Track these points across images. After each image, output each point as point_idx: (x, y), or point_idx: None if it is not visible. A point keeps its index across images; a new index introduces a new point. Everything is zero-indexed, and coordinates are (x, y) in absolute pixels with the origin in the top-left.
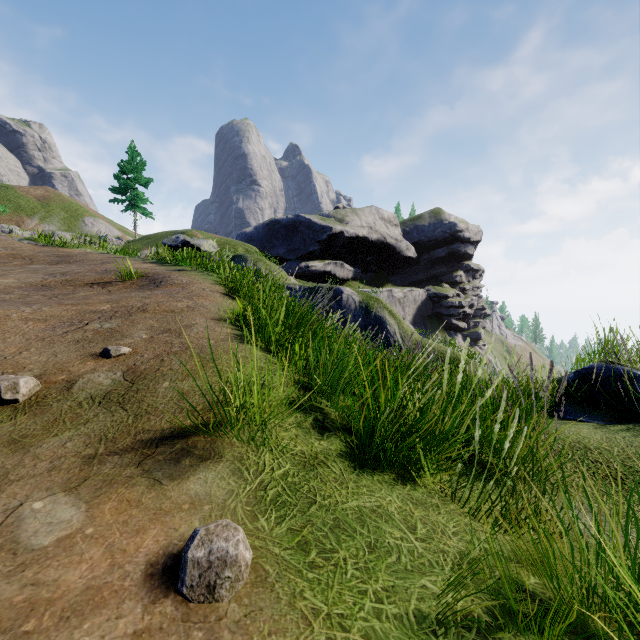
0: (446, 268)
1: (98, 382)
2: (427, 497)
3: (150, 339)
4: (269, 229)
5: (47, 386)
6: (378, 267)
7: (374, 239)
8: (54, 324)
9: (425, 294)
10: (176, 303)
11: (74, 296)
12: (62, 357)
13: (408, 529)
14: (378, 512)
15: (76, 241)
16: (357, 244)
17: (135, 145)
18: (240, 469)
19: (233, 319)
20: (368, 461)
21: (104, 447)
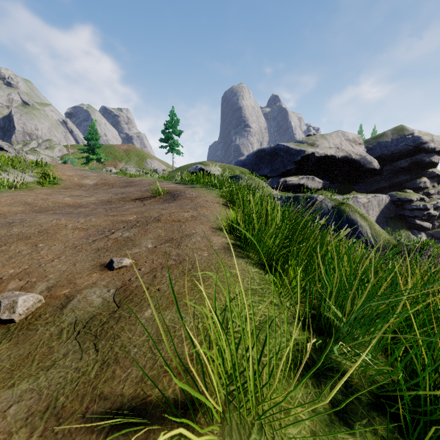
0: (409, 176)
1: (90, 301)
2: None
3: (153, 249)
4: (257, 156)
5: (48, 302)
6: (343, 178)
7: (340, 156)
8: (91, 233)
9: (388, 199)
10: (183, 213)
11: (121, 208)
12: (78, 266)
13: None
14: None
15: (138, 173)
16: (325, 161)
17: (173, 111)
18: None
19: (228, 227)
20: None
21: (42, 428)
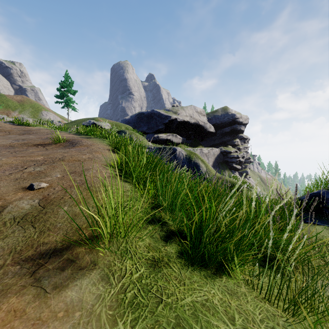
0: (230, 137)
1: (21, 207)
2: (237, 287)
3: (62, 177)
4: (138, 117)
5: None
6: (195, 137)
7: (193, 122)
8: (5, 168)
9: (219, 151)
10: (82, 156)
11: (25, 152)
12: (3, 189)
13: (229, 320)
14: (206, 305)
15: (35, 123)
16: (184, 125)
17: (68, 73)
18: (108, 275)
19: (114, 165)
20: (196, 260)
21: (11, 258)
